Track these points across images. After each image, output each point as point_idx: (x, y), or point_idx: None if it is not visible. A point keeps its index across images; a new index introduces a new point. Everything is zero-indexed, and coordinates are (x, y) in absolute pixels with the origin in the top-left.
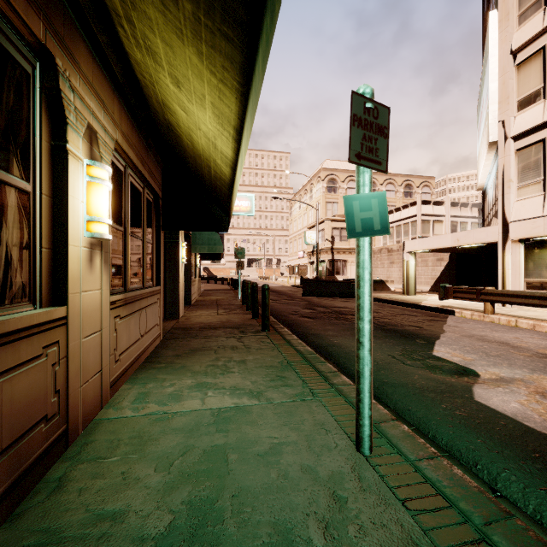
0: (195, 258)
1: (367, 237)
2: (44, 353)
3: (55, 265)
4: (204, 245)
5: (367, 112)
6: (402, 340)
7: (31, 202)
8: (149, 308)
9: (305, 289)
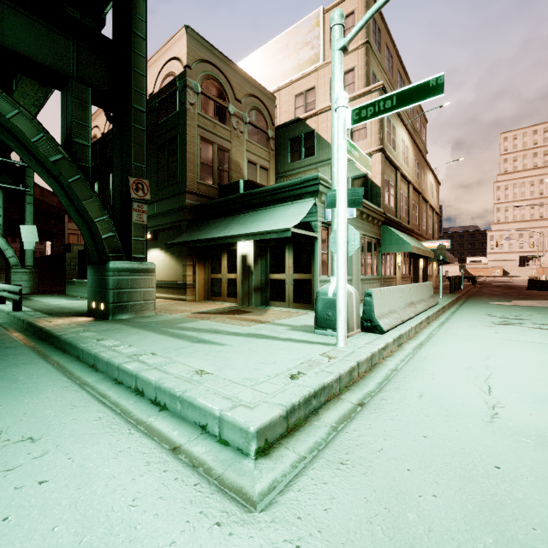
0: (432, 264)
1: (441, 266)
2: (395, 281)
3: (395, 270)
4: (435, 258)
5: (440, 247)
6: (513, 299)
7: (393, 263)
8: (407, 281)
9: (529, 284)
